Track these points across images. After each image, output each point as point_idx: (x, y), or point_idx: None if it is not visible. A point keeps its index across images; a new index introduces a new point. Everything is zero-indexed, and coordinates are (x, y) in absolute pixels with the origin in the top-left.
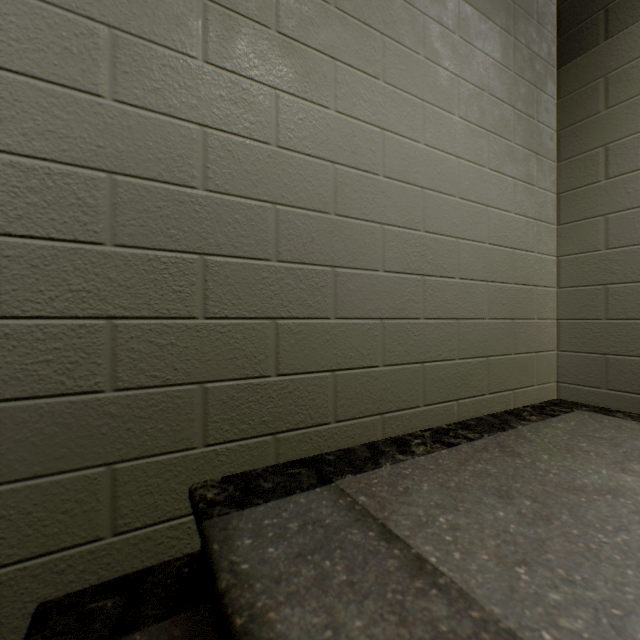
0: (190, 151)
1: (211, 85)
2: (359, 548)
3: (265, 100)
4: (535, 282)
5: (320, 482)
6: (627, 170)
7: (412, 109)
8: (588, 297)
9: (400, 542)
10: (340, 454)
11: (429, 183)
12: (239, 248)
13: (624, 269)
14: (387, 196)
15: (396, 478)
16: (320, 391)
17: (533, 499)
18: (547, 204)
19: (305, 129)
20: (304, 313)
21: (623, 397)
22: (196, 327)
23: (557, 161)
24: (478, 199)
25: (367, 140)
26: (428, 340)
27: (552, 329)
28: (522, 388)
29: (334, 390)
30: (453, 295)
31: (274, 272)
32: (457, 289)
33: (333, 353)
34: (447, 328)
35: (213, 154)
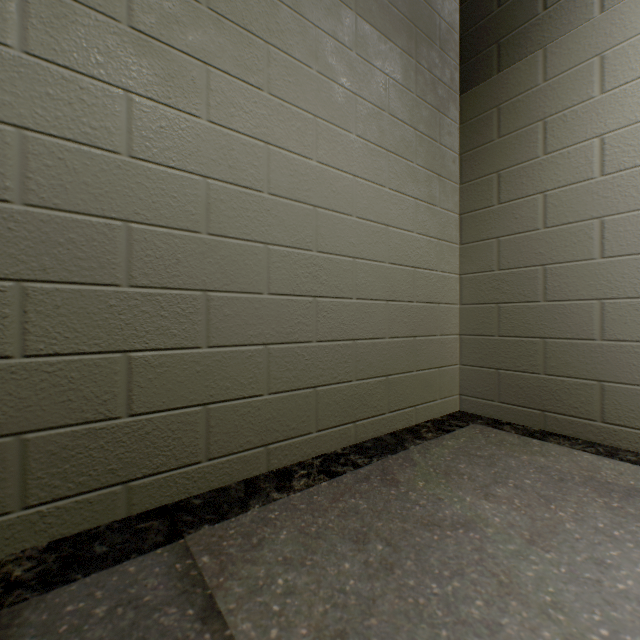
0: (1, 157)
1: (33, 80)
2: (165, 637)
3: (113, 103)
4: (438, 299)
5: (167, 539)
6: (515, 197)
7: (303, 124)
8: (484, 314)
9: (218, 621)
10: (210, 496)
11: (323, 201)
12: (75, 272)
13: (513, 289)
14: (273, 214)
15: (257, 525)
16: (188, 428)
17: (387, 542)
18: (450, 224)
19: (168, 138)
20: (167, 343)
21: (512, 410)
22: (10, 368)
23: (460, 183)
24: (378, 218)
25: (248, 154)
26: (322, 363)
27: (455, 344)
28: (424, 403)
29: (206, 425)
30: (350, 316)
31: (126, 299)
32: (355, 309)
33: (205, 385)
34: (343, 350)
35: (36, 162)
